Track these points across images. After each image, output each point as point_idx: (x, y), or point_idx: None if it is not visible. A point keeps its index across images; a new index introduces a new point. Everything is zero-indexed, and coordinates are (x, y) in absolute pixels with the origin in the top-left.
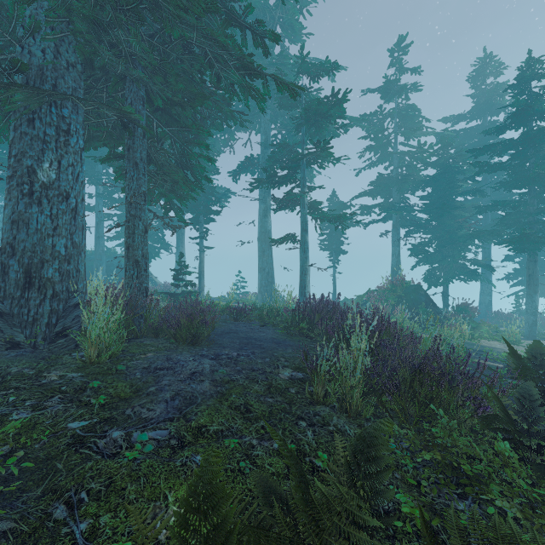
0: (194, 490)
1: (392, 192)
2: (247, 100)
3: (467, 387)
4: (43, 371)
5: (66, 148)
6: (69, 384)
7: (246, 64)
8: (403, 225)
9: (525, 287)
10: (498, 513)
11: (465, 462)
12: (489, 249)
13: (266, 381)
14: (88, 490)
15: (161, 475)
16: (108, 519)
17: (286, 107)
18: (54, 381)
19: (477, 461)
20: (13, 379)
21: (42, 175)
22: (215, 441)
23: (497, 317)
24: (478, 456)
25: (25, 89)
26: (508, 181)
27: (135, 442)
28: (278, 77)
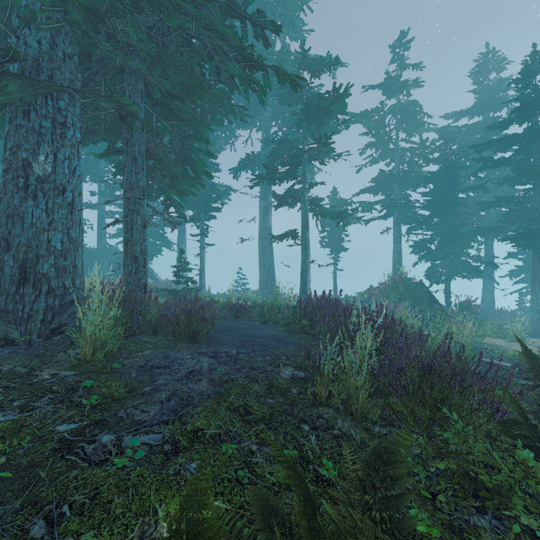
0: (176, 528)
1: (394, 189)
2: (247, 93)
3: (480, 389)
4: (36, 369)
5: (63, 141)
6: (61, 383)
7: (246, 55)
8: (404, 222)
9: (529, 284)
10: (522, 531)
11: (483, 472)
12: (491, 246)
13: (267, 380)
14: (70, 502)
15: (151, 486)
16: (90, 538)
17: (287, 103)
18: (46, 379)
19: (493, 470)
20: (3, 378)
21: (37, 168)
22: (212, 446)
23: (500, 314)
24: (497, 466)
25: (18, 79)
26: (512, 177)
27: (126, 447)
28: (279, 68)
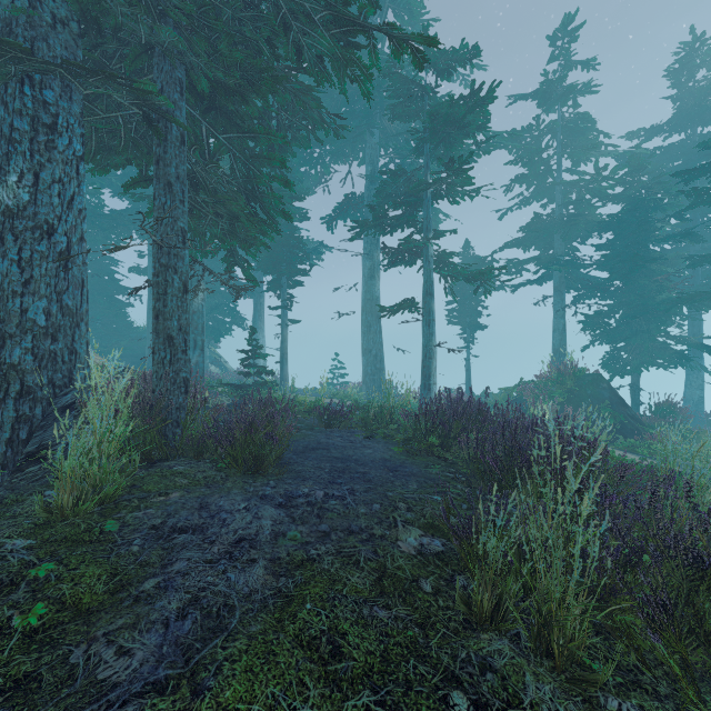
0: None
1: (554, 241)
2: (343, 83)
3: None
4: None
5: (50, 153)
6: None
7: (341, 14)
8: (569, 287)
9: None
10: None
11: None
12: (699, 322)
13: (375, 560)
14: None
15: None
16: None
17: (402, 118)
18: None
19: None
20: None
21: (5, 196)
22: None
23: None
24: None
25: None
26: None
27: None
28: (394, 28)
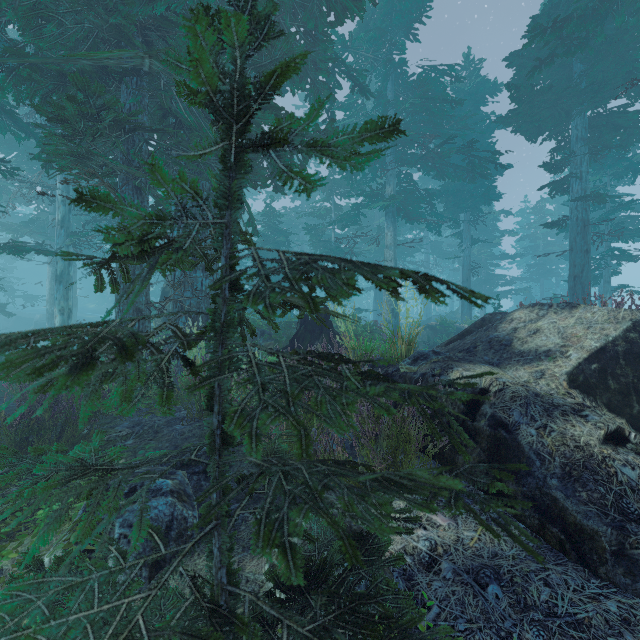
0: None
1: None
2: None
3: None
4: None
5: None
6: None
7: None
8: None
9: None
10: None
11: None
12: None
13: None
14: None
15: None
16: None
17: None
18: None
19: None
20: None
21: None
22: None
23: None
24: None
25: None
26: None
27: None
28: None
